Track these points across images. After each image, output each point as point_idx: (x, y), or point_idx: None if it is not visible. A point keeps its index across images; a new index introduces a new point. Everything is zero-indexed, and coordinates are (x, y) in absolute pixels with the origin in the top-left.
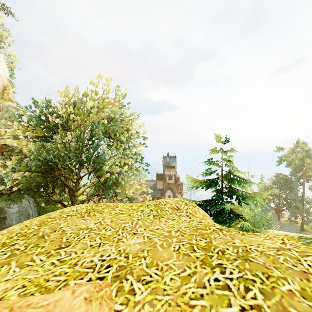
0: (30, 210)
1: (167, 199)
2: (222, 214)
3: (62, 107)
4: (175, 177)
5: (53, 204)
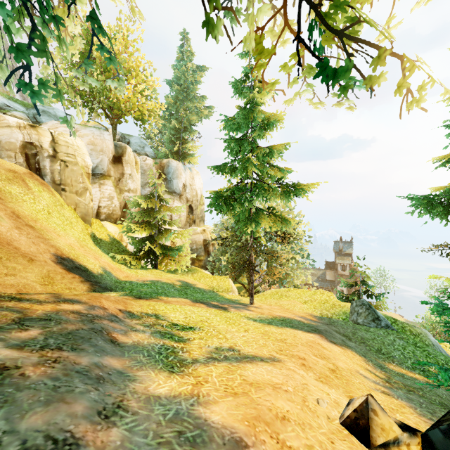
0: None
1: (319, 289)
2: None
3: None
4: (351, 267)
5: None
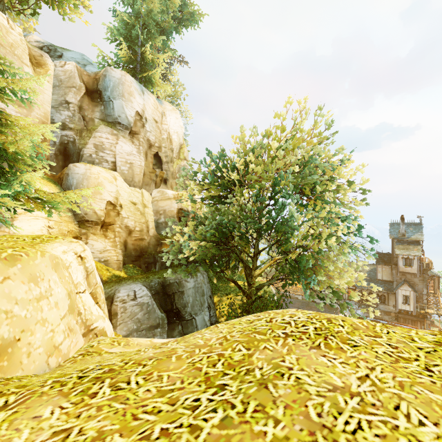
0: (204, 287)
1: None
2: None
3: (238, 157)
4: (421, 262)
5: (225, 281)
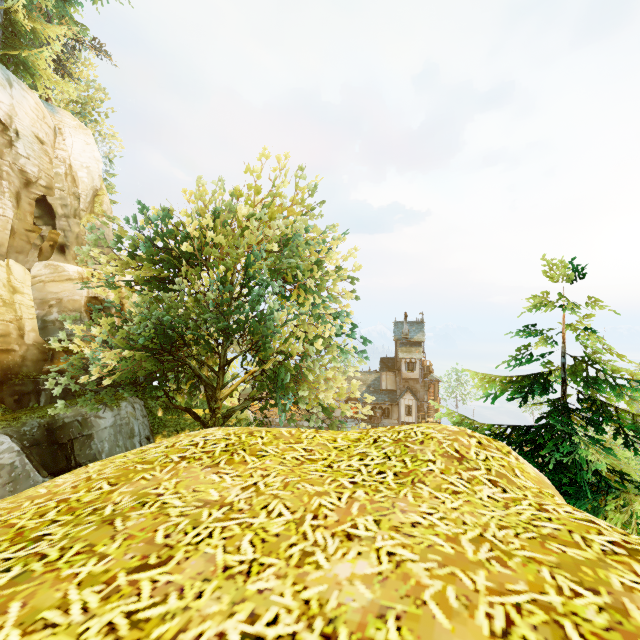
0: (135, 423)
1: (425, 426)
2: (570, 471)
3: (192, 221)
4: (422, 365)
5: (178, 412)
